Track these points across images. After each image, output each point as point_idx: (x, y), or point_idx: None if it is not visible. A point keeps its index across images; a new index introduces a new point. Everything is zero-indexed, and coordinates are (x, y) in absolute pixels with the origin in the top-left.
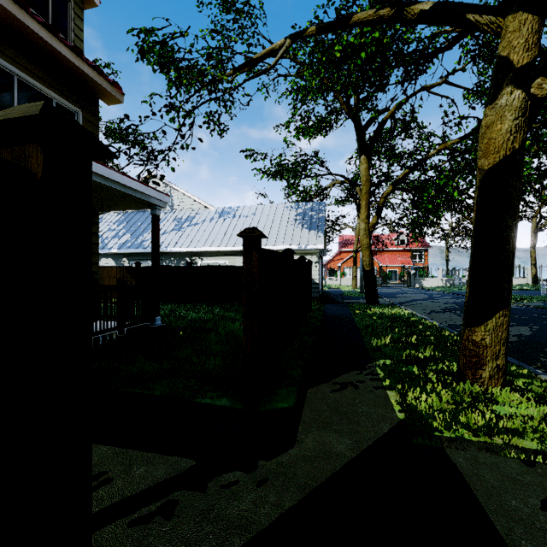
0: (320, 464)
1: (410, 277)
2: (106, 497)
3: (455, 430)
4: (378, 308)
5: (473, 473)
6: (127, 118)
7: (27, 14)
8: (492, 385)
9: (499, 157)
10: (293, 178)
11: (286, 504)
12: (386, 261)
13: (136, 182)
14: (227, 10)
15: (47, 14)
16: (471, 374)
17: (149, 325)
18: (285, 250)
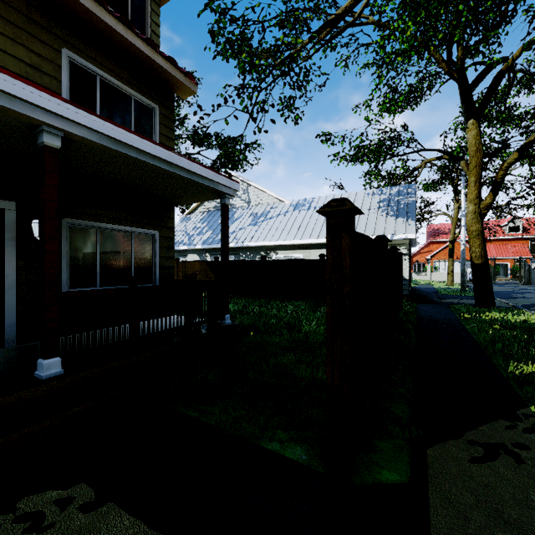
0: None
1: (530, 272)
2: None
3: None
4: (496, 313)
5: None
6: (200, 108)
7: (105, 10)
8: None
9: None
10: (377, 158)
11: None
12: (492, 253)
13: (203, 168)
14: None
15: (126, 14)
16: None
17: (218, 323)
18: (377, 238)
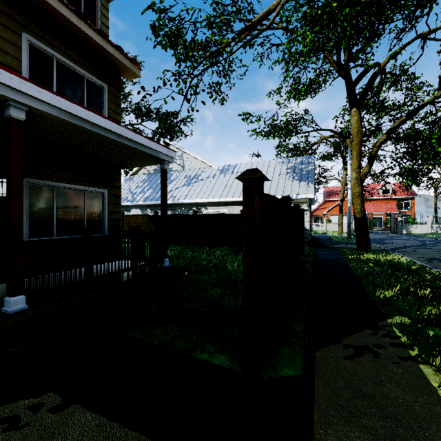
0: None
1: (397, 224)
2: None
3: None
4: (371, 254)
5: None
6: (143, 89)
7: (61, 4)
8: None
9: None
10: (285, 135)
11: None
12: (371, 209)
13: (146, 139)
14: None
15: (80, 7)
16: None
17: (158, 265)
18: (283, 198)
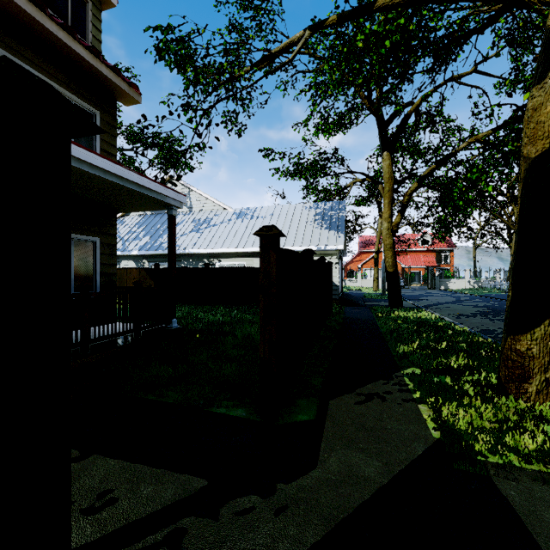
0: (346, 491)
1: (435, 279)
2: (109, 520)
3: (502, 454)
4: (402, 312)
5: (530, 511)
6: (145, 118)
7: (45, 16)
8: (540, 400)
9: (549, 143)
10: (312, 176)
11: (308, 540)
12: (409, 263)
13: (152, 182)
14: (245, 8)
15: (66, 16)
16: (514, 388)
17: (165, 327)
18: (305, 251)
